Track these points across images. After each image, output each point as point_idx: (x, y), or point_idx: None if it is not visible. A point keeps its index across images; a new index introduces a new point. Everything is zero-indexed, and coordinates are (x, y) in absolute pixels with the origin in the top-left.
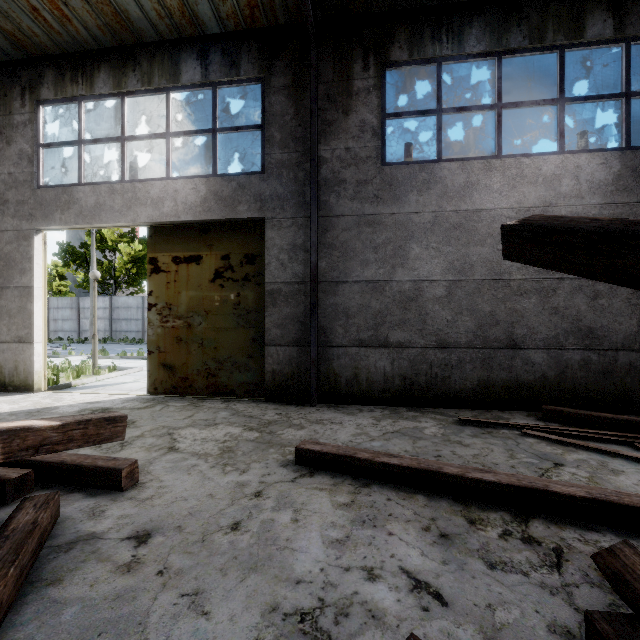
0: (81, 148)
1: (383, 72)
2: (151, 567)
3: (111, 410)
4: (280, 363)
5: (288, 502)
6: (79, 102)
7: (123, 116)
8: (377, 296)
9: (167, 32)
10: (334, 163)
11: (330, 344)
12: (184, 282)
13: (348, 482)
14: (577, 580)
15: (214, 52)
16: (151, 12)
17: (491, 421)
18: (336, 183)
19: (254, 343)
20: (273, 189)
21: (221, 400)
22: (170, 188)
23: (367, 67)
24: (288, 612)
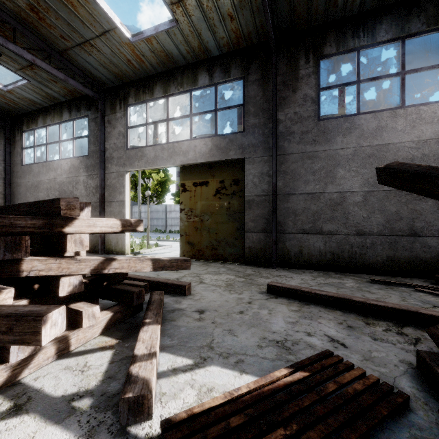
0: (147, 127)
1: (319, 62)
2: (208, 320)
3: None
4: (253, 242)
5: (265, 307)
6: (146, 103)
7: (168, 108)
8: (315, 202)
9: (191, 59)
10: (287, 122)
11: (284, 232)
12: (199, 196)
13: (297, 302)
14: (424, 349)
15: (216, 66)
16: (183, 51)
17: (393, 281)
18: (288, 134)
19: (238, 231)
20: (249, 141)
21: (220, 263)
22: (192, 145)
23: (308, 61)
24: (270, 340)
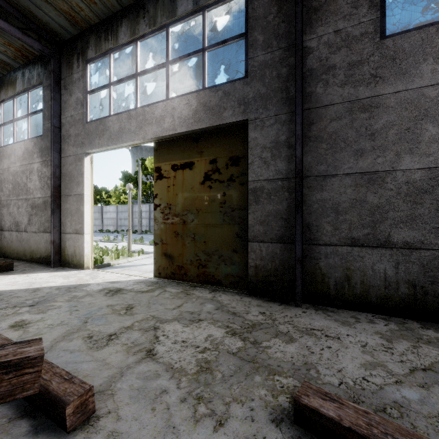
0: (111, 89)
1: None
2: None
3: (122, 291)
4: (263, 259)
5: None
6: (109, 54)
7: (137, 57)
8: (375, 189)
9: None
10: (321, 50)
11: (316, 242)
12: (180, 185)
13: None
14: None
15: None
16: None
17: None
18: (323, 71)
19: (238, 238)
20: (256, 91)
21: (209, 289)
22: (169, 107)
23: None
24: None
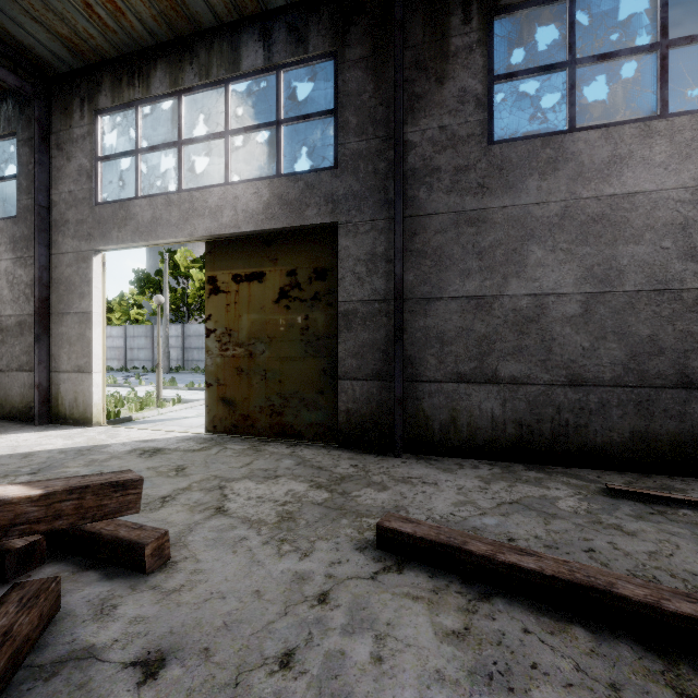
0: (138, 158)
1: (490, 22)
2: None
3: (163, 451)
4: (356, 401)
5: (366, 619)
6: (136, 107)
7: (180, 117)
8: (482, 316)
9: (226, 13)
10: (424, 147)
11: (419, 378)
12: (245, 304)
13: (455, 588)
14: None
15: (278, 29)
16: None
17: (661, 495)
18: (427, 173)
19: (325, 376)
20: (348, 186)
21: (286, 443)
22: (229, 195)
23: (468, 18)
24: None
